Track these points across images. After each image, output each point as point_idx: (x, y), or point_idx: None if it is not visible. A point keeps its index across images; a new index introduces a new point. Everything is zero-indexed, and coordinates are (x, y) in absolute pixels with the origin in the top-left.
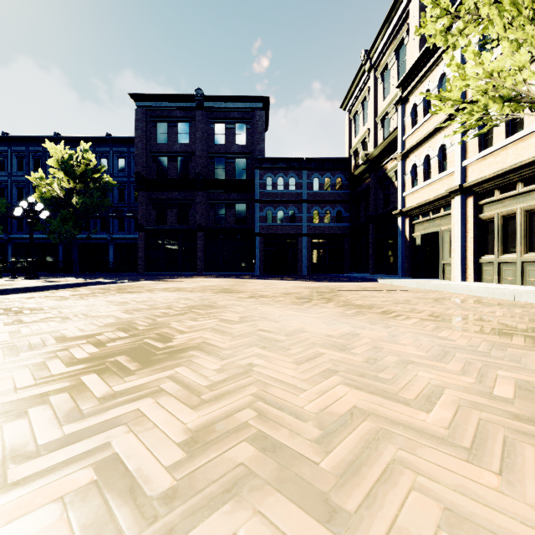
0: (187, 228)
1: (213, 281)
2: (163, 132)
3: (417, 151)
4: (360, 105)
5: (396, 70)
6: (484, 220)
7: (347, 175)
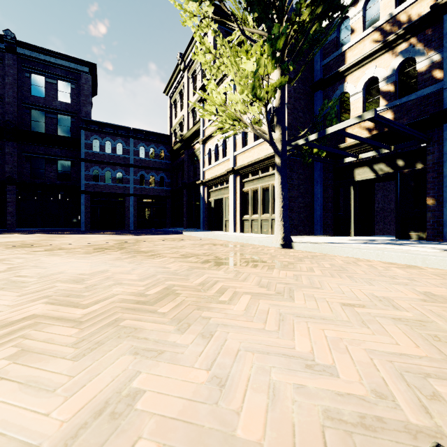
0: None
1: (20, 237)
2: None
3: (211, 140)
4: (178, 95)
5: (201, 77)
6: (245, 192)
7: (169, 149)
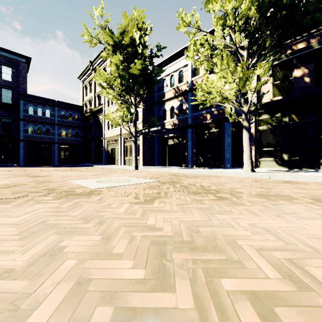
0: None
1: None
2: None
3: None
4: (88, 83)
5: None
6: (126, 146)
7: (81, 114)
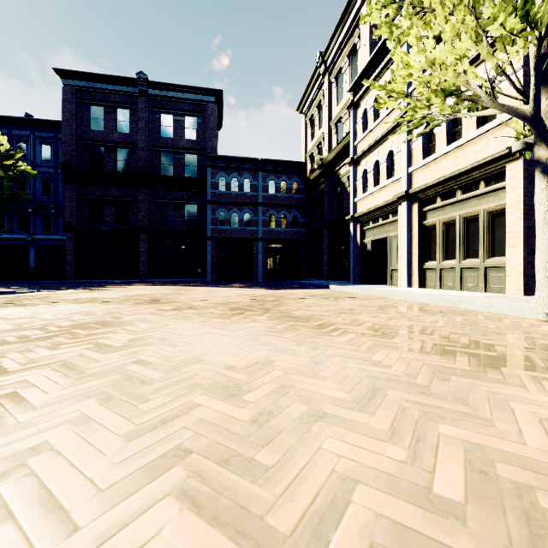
0: (128, 229)
1: (150, 289)
2: (98, 118)
3: (368, 157)
4: (316, 109)
5: (349, 75)
6: (427, 226)
7: (303, 180)
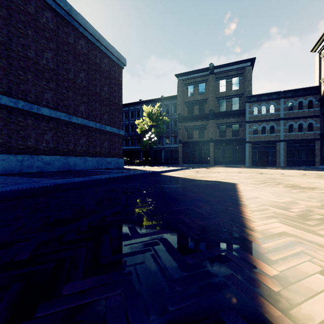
0: (204, 140)
1: (233, 169)
2: (191, 90)
3: None
4: None
5: None
6: None
7: (317, 98)
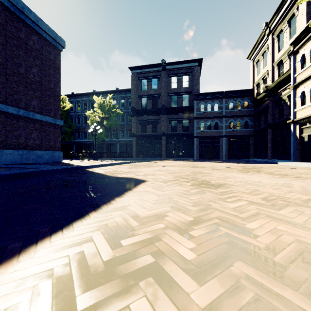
0: (157, 134)
1: (178, 162)
2: (144, 85)
3: (305, 83)
4: (261, 56)
5: (288, 33)
6: None
7: (251, 99)
